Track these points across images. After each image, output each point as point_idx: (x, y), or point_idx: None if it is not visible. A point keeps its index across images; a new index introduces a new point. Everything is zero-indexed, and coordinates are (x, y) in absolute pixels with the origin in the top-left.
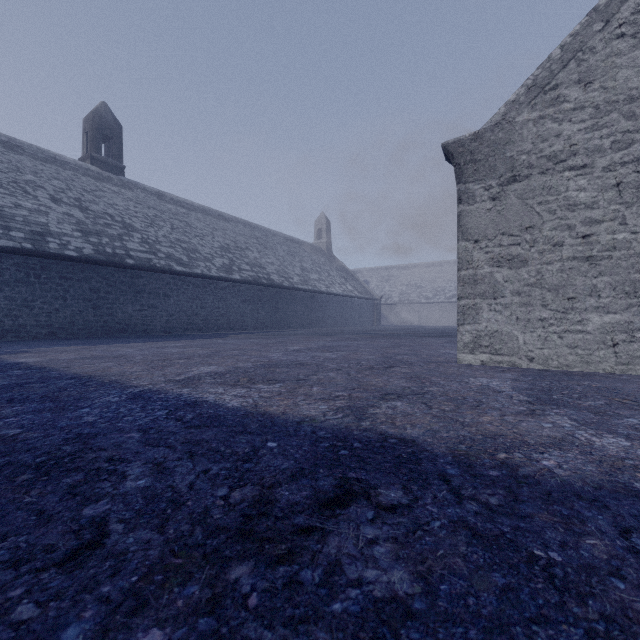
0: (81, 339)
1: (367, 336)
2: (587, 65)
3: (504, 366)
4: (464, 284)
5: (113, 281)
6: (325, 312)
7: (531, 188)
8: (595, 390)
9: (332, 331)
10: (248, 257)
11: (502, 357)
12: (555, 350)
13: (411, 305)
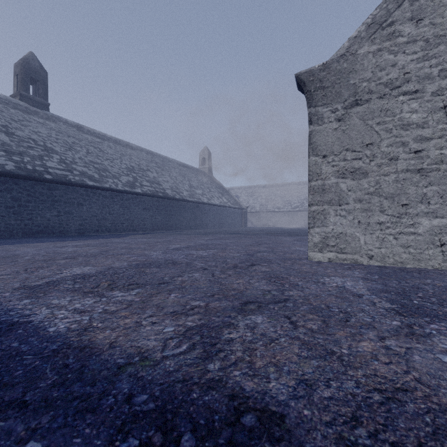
0: (0, 239)
1: (236, 235)
2: (418, 4)
3: (348, 263)
4: (314, 193)
5: (33, 192)
6: (207, 218)
7: (371, 110)
8: (445, 291)
9: (211, 231)
10: (148, 176)
11: (346, 255)
12: (391, 249)
13: (268, 213)
